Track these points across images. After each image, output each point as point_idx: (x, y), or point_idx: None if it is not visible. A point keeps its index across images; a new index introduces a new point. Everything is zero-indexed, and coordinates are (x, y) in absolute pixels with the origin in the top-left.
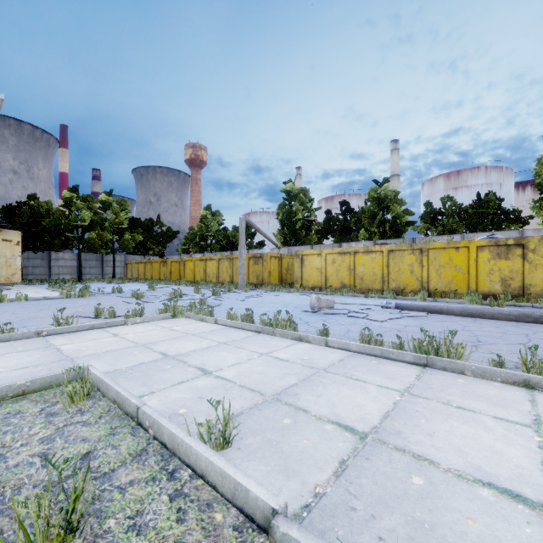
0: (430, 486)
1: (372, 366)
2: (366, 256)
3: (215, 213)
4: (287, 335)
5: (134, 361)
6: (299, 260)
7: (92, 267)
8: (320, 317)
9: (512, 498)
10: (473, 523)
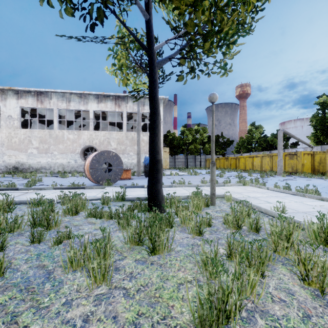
0: None
1: None
2: None
3: (257, 127)
4: (313, 197)
5: (237, 196)
6: None
7: (191, 162)
8: None
9: None
10: None
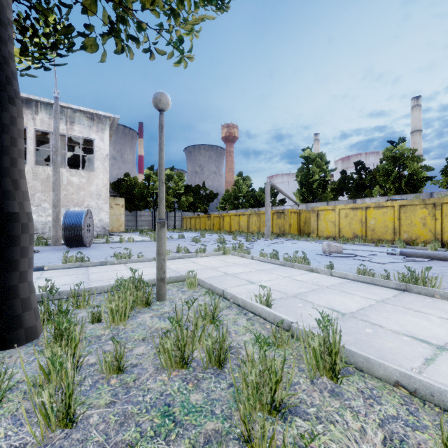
0: (375, 332)
1: (362, 288)
2: (378, 211)
3: (245, 178)
4: (302, 268)
5: (210, 274)
6: (315, 215)
7: None
8: (330, 259)
9: (421, 341)
10: (391, 344)
